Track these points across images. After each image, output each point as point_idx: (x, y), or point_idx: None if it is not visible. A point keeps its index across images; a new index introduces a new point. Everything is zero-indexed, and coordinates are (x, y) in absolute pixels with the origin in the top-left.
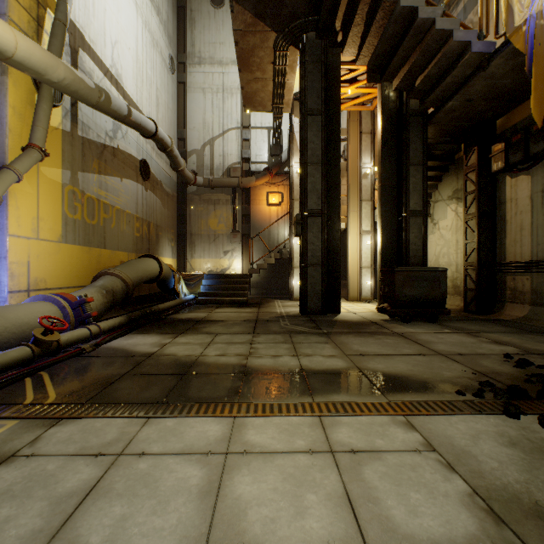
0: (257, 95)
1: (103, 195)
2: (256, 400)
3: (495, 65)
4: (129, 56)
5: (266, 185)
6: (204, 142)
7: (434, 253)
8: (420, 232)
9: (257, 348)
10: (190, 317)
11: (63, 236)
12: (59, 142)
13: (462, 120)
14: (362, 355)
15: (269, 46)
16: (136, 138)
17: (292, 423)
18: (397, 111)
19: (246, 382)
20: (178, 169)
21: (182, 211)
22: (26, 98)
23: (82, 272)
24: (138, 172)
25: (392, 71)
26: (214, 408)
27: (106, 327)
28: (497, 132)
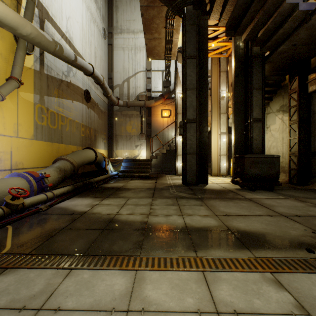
0: (155, 49)
1: (60, 110)
2: (153, 254)
3: (315, 19)
4: (77, 26)
5: (161, 105)
6: (123, 80)
7: (267, 146)
8: (260, 132)
9: (155, 208)
10: (113, 186)
11: (34, 136)
12: (31, 77)
13: (288, 59)
14: (227, 215)
15: (162, 16)
16: (82, 77)
17: (182, 278)
18: (244, 55)
19: (147, 237)
20: (107, 95)
21: (110, 121)
22: (10, 48)
23: (47, 158)
24: (83, 97)
25: (242, 28)
26: (121, 261)
27: (58, 193)
28: (312, 66)
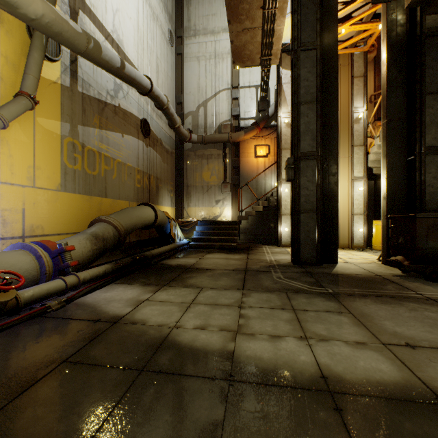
0: (246, 48)
1: (104, 148)
2: None
3: None
4: (130, 25)
5: (254, 139)
6: (198, 104)
7: None
8: None
9: (248, 316)
10: (180, 263)
11: (62, 185)
12: (57, 95)
13: None
14: (410, 346)
15: None
16: (137, 100)
17: None
18: (406, 36)
19: (232, 411)
20: (174, 127)
21: (179, 166)
22: (21, 49)
23: (83, 219)
24: (138, 129)
25: None
26: None
27: (87, 277)
28: None
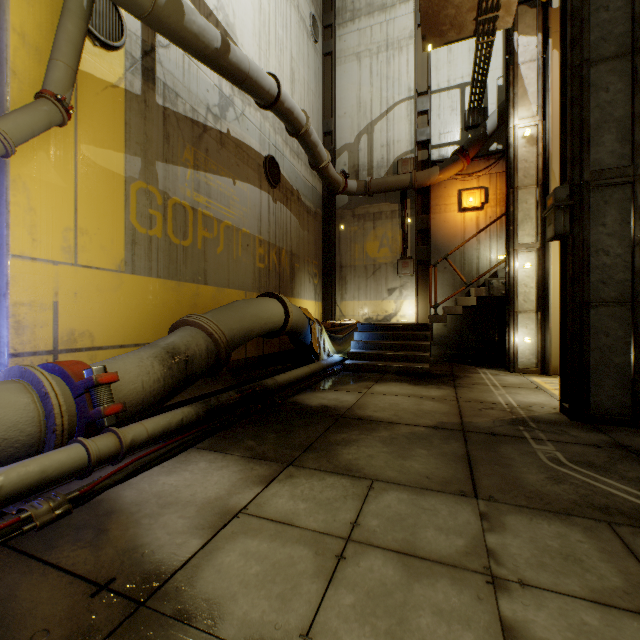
0: (449, 3)
1: (202, 202)
2: None
3: None
4: (247, 1)
5: (456, 179)
6: (358, 131)
7: None
8: None
9: None
10: (326, 403)
11: (127, 262)
12: (118, 109)
13: None
14: None
15: None
16: (258, 124)
17: None
18: None
19: None
20: (318, 166)
21: (328, 234)
22: (51, 24)
23: (164, 320)
24: (261, 173)
25: None
26: None
27: (141, 436)
28: None
